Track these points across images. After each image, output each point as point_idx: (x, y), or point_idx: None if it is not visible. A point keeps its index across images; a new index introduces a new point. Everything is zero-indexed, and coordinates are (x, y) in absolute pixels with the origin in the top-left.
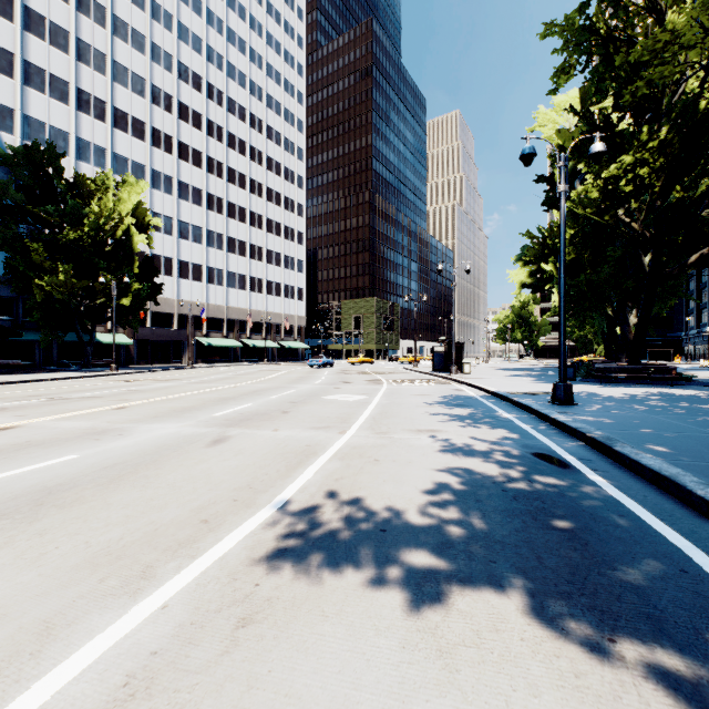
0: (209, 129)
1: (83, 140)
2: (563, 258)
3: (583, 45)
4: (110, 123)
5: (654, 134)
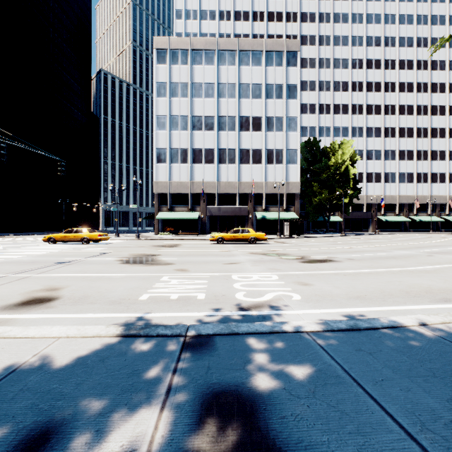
0: (385, 87)
1: (321, 127)
2: None
3: None
4: (332, 113)
5: None
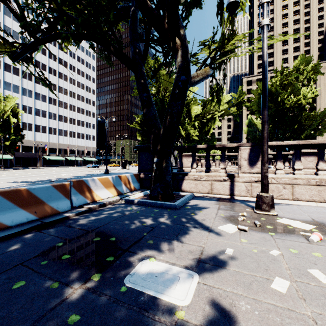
0: (50, 70)
1: None
2: (106, 143)
3: None
4: (2, 69)
5: None
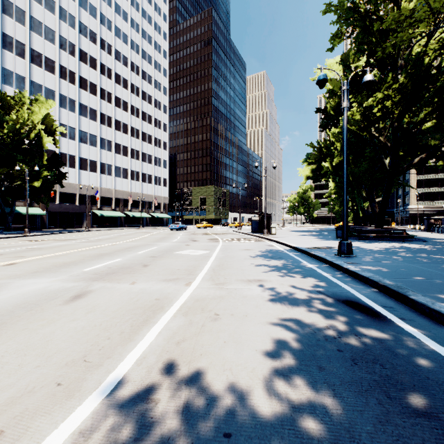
0: (102, 69)
1: (7, 69)
2: (345, 154)
3: (349, 20)
4: (28, 59)
5: (395, 78)
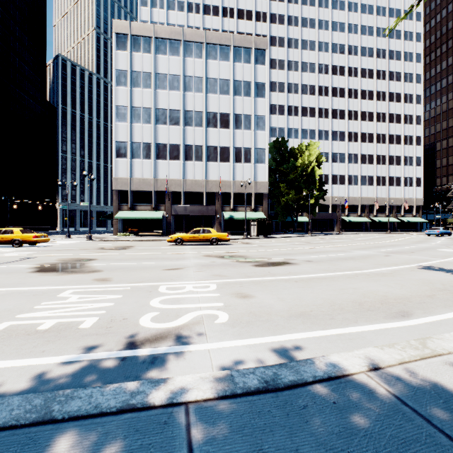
0: (349, 94)
1: (289, 128)
2: None
3: None
4: (300, 115)
5: None
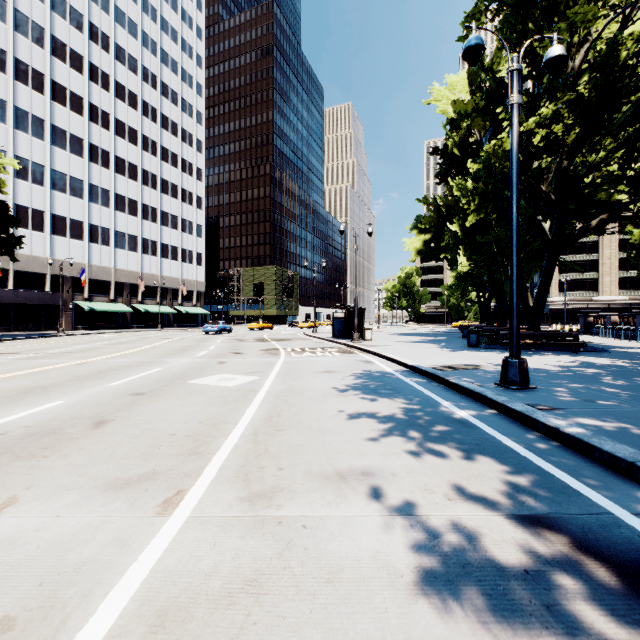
0: (93, 73)
1: None
2: (516, 193)
3: None
4: None
5: (571, 84)
